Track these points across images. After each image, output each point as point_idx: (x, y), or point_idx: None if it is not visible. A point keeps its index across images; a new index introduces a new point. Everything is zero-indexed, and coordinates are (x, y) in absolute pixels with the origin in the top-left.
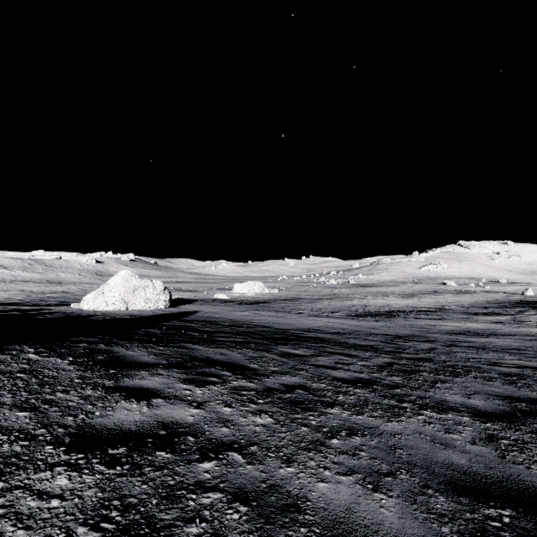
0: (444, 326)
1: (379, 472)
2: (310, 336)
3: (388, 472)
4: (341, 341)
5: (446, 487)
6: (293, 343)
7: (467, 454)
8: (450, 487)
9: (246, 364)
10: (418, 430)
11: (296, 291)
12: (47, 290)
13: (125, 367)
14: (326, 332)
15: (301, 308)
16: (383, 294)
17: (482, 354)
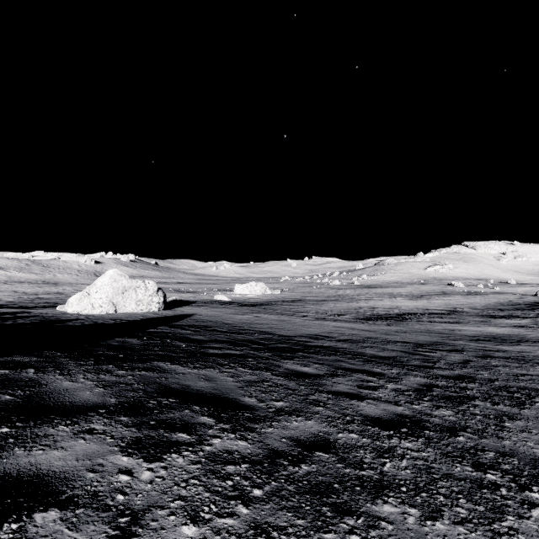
0: (464, 331)
1: None
2: (320, 344)
3: None
4: (356, 352)
5: None
6: (300, 356)
7: None
8: None
9: (239, 397)
10: None
11: (299, 292)
12: (41, 291)
13: (35, 419)
14: (337, 340)
15: (305, 310)
16: (389, 295)
17: (528, 369)
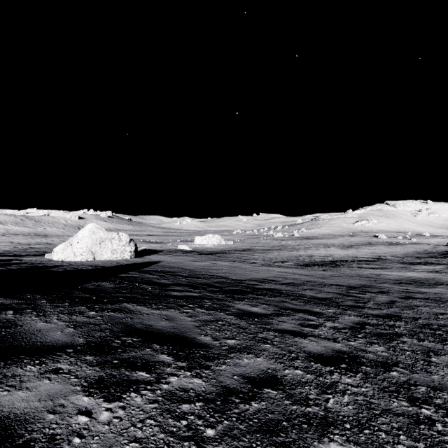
0: (388, 276)
1: None
2: (266, 287)
3: None
4: (298, 294)
5: None
6: (250, 297)
7: None
8: None
9: (195, 336)
10: None
11: (249, 243)
12: (33, 242)
13: (6, 359)
14: (281, 283)
15: (254, 258)
16: (324, 245)
17: (445, 308)
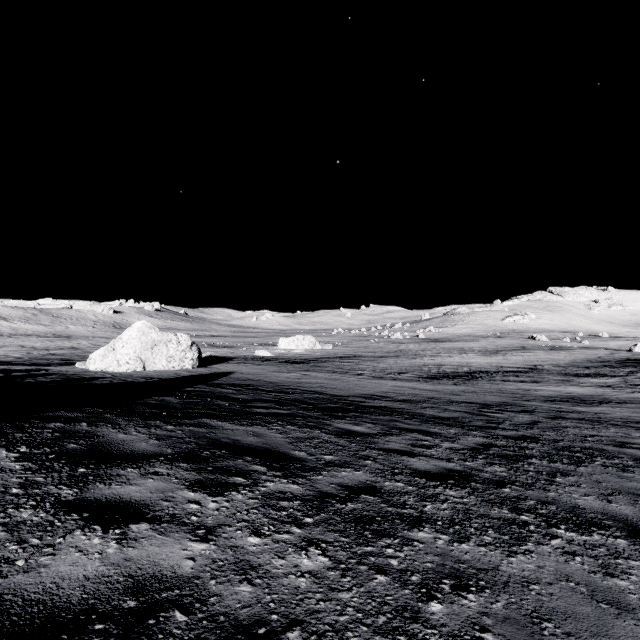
0: (540, 391)
1: None
2: (375, 404)
3: None
4: (414, 413)
5: None
6: (353, 416)
7: None
8: None
9: (289, 451)
10: (561, 573)
11: (354, 347)
12: (52, 346)
13: (105, 463)
14: (395, 400)
15: (361, 368)
16: (459, 350)
17: (600, 430)
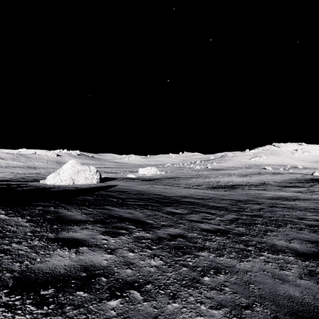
0: (266, 194)
1: (240, 305)
2: (185, 200)
3: (247, 305)
4: (204, 204)
5: (291, 317)
6: (175, 205)
7: (299, 287)
8: (293, 317)
9: (145, 220)
10: (262, 268)
11: (176, 173)
12: (27, 172)
13: (64, 224)
14: (195, 198)
15: (179, 183)
16: (228, 174)
17: (292, 212)
